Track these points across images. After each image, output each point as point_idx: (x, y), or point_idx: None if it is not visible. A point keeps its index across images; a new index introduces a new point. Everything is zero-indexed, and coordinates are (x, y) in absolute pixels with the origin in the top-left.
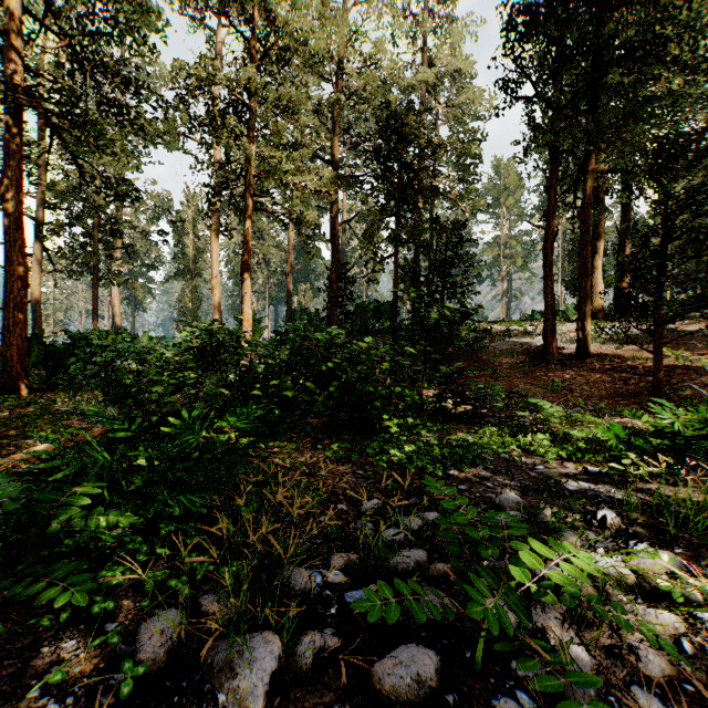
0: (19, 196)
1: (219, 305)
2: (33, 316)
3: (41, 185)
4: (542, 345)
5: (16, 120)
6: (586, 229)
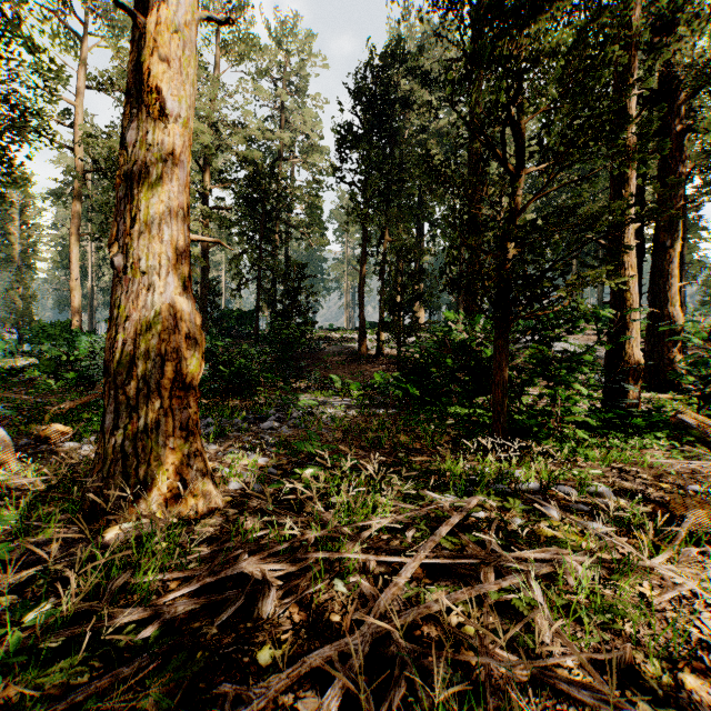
0: None
1: (79, 307)
2: None
3: None
4: (358, 349)
5: None
6: (382, 276)
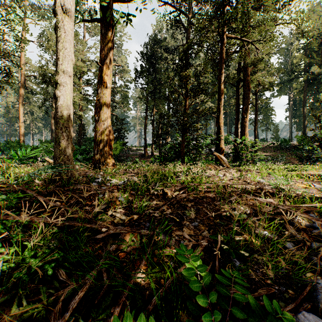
0: None
1: (23, 134)
2: None
3: None
4: (144, 153)
5: None
6: (153, 124)
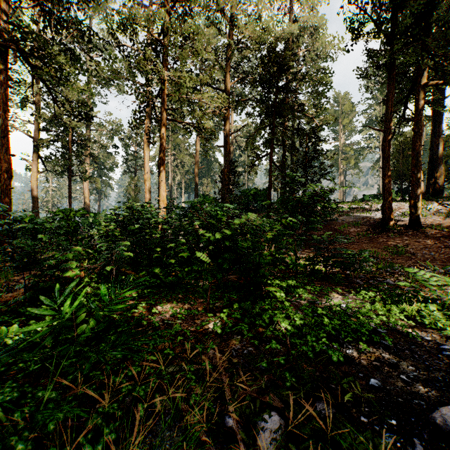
0: (5, 114)
1: (149, 192)
2: (32, 201)
3: (36, 115)
4: (381, 218)
5: (2, 60)
6: (418, 129)
